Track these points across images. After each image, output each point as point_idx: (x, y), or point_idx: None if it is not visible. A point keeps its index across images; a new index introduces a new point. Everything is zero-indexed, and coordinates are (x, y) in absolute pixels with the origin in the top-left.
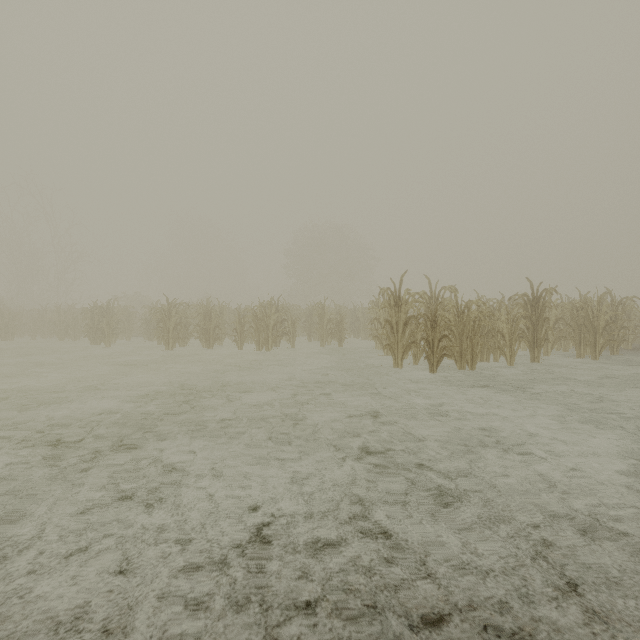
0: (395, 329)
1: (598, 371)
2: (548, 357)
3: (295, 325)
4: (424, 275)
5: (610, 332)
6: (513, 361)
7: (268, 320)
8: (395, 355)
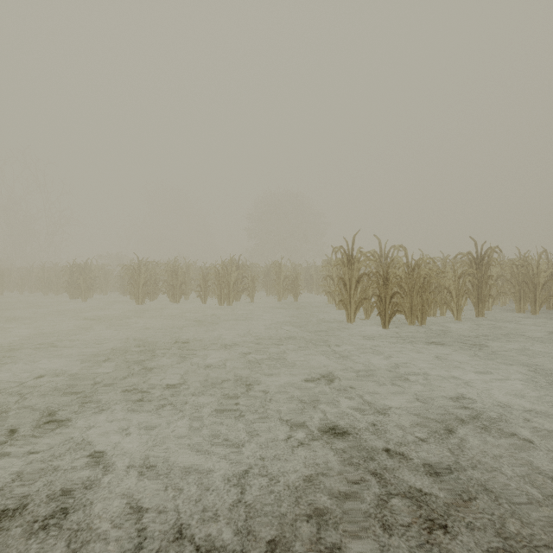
0: (348, 286)
1: (543, 326)
2: (489, 311)
3: (254, 281)
4: (374, 235)
5: (546, 288)
6: (460, 316)
7: (229, 277)
8: (348, 311)
